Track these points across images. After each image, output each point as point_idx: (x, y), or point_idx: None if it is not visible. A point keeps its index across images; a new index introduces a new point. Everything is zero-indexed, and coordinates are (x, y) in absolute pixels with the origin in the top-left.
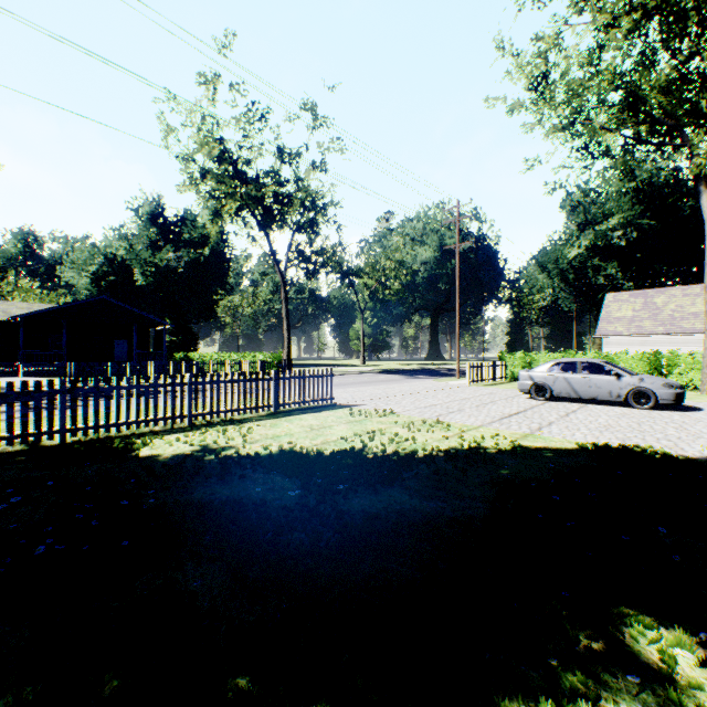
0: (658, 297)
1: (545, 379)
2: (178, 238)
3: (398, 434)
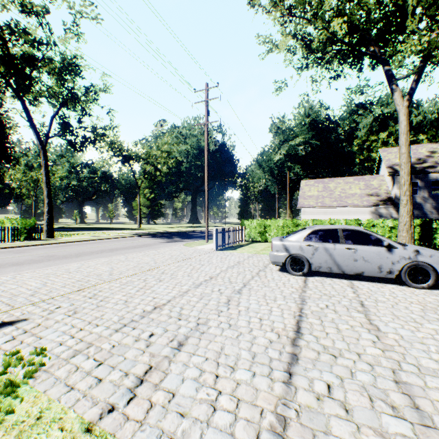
0: (331, 183)
1: (302, 250)
2: None
3: None
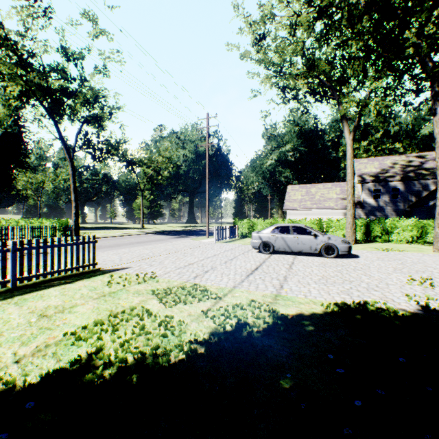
0: (313, 189)
1: (269, 238)
2: None
3: (152, 314)
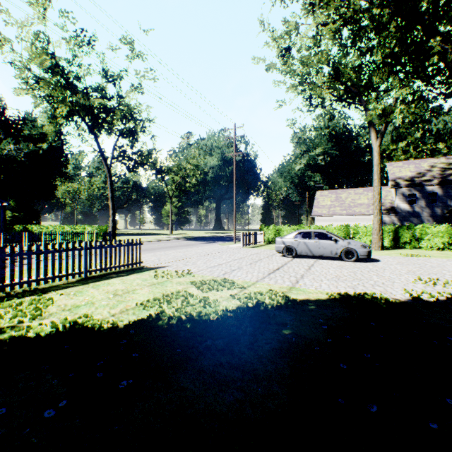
0: (343, 194)
1: (292, 243)
2: (19, 133)
3: (193, 295)
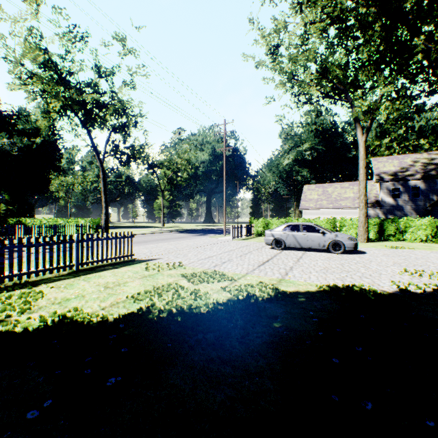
0: (329, 188)
1: (281, 236)
2: (13, 128)
3: (184, 288)
